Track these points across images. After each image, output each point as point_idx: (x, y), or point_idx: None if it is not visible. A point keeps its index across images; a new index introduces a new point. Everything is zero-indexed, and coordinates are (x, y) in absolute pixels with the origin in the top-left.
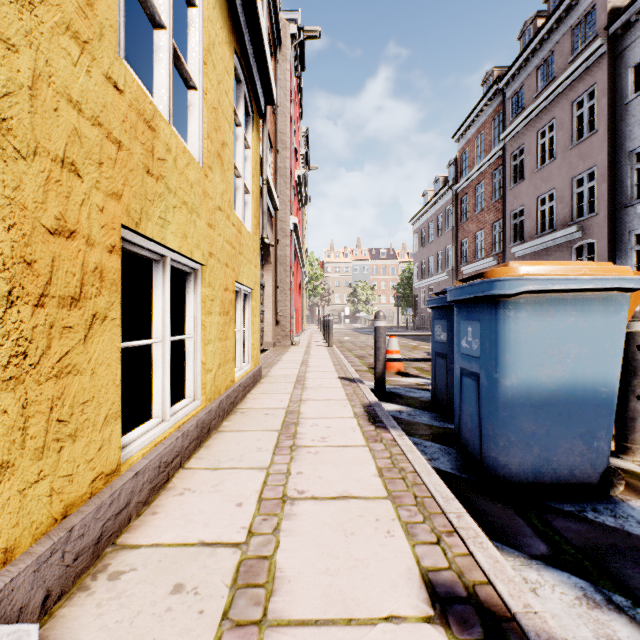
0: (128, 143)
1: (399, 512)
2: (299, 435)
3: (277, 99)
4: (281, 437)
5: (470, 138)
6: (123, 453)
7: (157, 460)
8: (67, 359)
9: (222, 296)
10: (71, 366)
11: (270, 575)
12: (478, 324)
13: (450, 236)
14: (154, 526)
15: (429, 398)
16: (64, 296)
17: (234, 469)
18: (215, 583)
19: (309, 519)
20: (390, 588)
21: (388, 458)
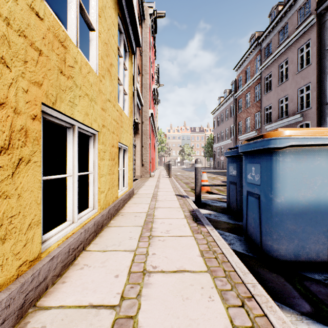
0: (47, 52)
1: (215, 282)
2: (153, 229)
3: (142, 48)
4: (143, 230)
5: (243, 69)
6: (44, 245)
7: (67, 248)
8: None
9: (110, 150)
10: (1, 193)
11: None
12: (259, 165)
13: (232, 120)
14: (62, 292)
15: (225, 206)
16: None
17: (115, 251)
18: None
19: (159, 287)
20: None
21: (206, 244)
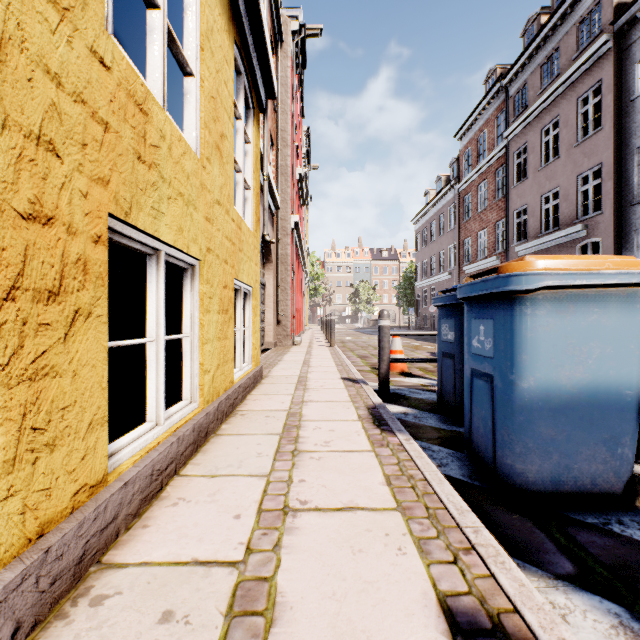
0: (116, 125)
1: (410, 526)
2: (301, 439)
3: (278, 96)
4: (282, 441)
5: (473, 136)
6: (111, 461)
7: (149, 468)
8: (44, 360)
9: (221, 294)
10: (48, 367)
11: (270, 600)
12: (491, 322)
13: (452, 235)
14: (144, 541)
15: (435, 399)
16: (40, 289)
17: (232, 476)
18: (208, 610)
19: (313, 534)
20: (405, 617)
21: (396, 464)
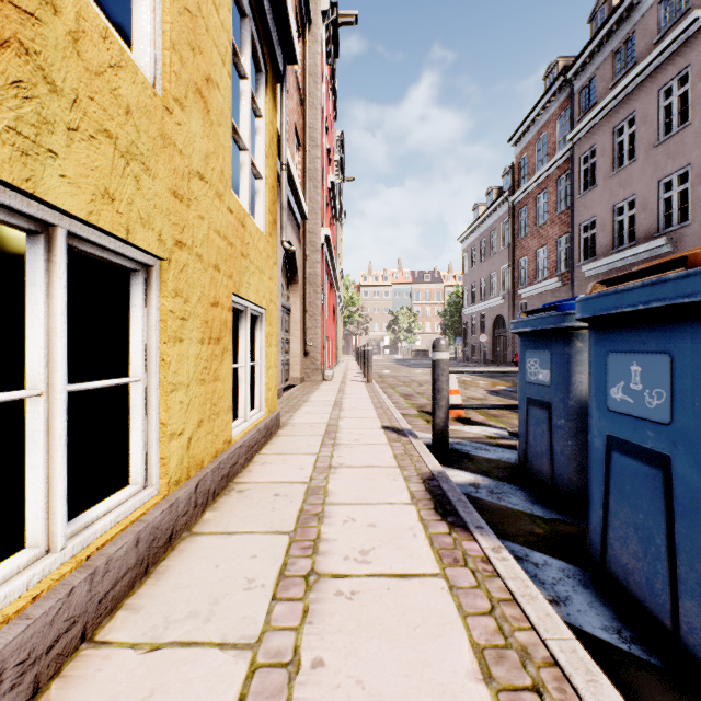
0: None
1: None
2: (323, 545)
3: (306, 87)
4: (292, 550)
5: (530, 141)
6: None
7: None
8: None
9: (206, 314)
10: None
11: None
12: (665, 359)
13: (506, 254)
14: None
15: (511, 461)
16: None
17: (188, 648)
18: None
19: None
20: None
21: (488, 614)
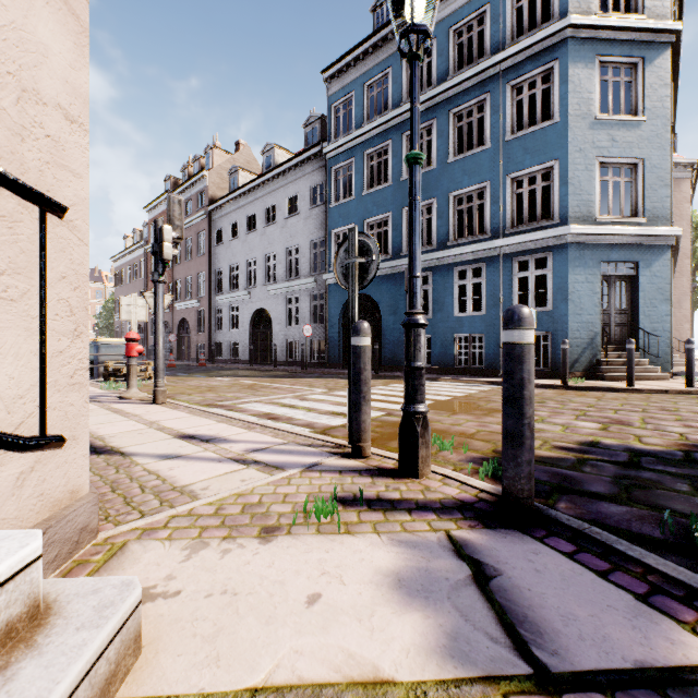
0: None
1: None
2: None
3: None
4: None
5: (156, 216)
6: None
7: None
8: None
9: None
10: None
11: None
12: None
13: (143, 283)
14: None
15: None
16: None
17: None
18: None
19: None
20: None
21: None
